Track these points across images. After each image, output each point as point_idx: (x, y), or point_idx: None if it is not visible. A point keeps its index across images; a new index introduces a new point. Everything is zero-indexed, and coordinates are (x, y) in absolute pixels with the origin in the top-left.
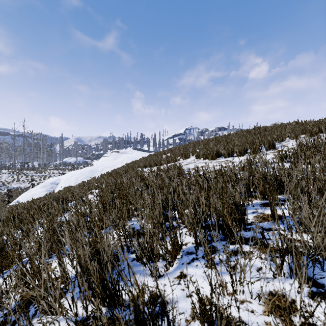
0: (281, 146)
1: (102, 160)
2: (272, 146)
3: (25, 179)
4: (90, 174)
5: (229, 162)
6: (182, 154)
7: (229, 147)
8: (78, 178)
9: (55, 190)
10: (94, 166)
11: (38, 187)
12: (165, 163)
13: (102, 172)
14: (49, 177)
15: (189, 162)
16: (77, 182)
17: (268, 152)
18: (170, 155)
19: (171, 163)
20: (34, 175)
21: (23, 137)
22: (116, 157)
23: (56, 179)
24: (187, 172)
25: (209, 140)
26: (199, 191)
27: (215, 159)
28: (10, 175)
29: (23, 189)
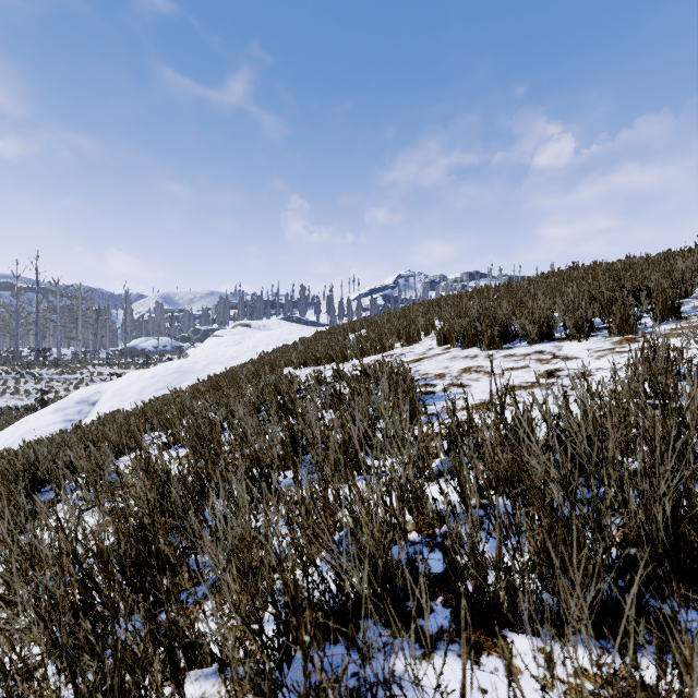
0: (697, 310)
1: (209, 344)
2: (671, 310)
3: (32, 388)
4: (175, 380)
5: (553, 357)
6: (399, 331)
7: (542, 314)
8: (146, 388)
9: (86, 420)
10: (187, 360)
11: (46, 412)
12: (356, 356)
13: (203, 374)
14: (89, 383)
15: (421, 355)
16: (141, 398)
17: (667, 326)
18: (367, 335)
19: (373, 357)
20: (55, 380)
21: (36, 292)
22: (242, 338)
23: (92, 392)
24: (423, 388)
25: (461, 298)
26: (551, 541)
27: (501, 347)
28: (1, 380)
29: (21, 414)
